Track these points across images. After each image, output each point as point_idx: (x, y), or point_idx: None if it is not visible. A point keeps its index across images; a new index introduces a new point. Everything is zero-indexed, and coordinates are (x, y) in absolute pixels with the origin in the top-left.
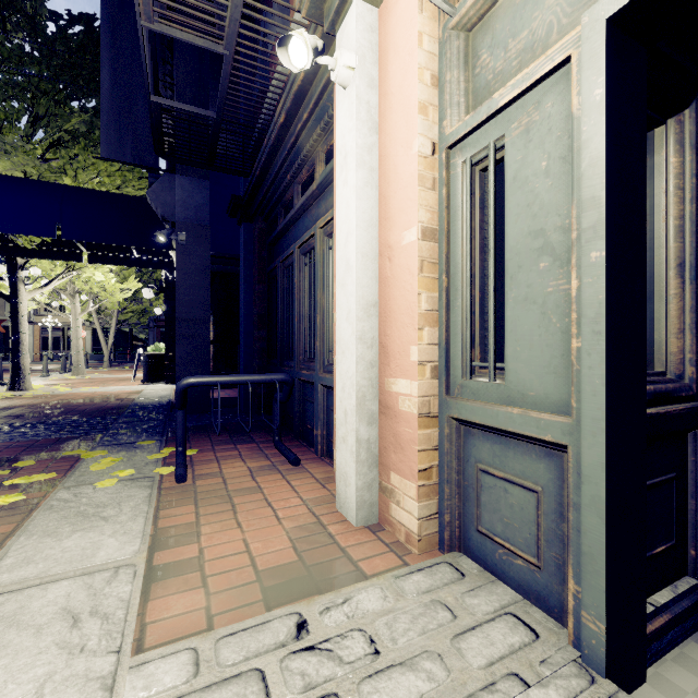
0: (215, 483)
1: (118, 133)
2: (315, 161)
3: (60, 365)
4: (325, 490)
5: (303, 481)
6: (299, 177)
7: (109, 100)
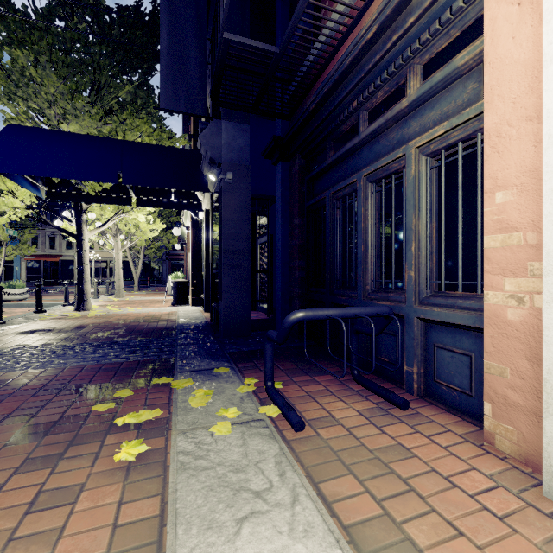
0: (336, 433)
1: (174, 86)
2: (407, 77)
3: (101, 289)
4: (487, 455)
5: (441, 436)
6: (369, 102)
7: (167, 57)
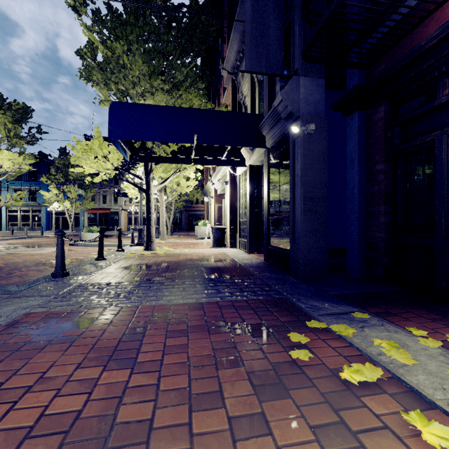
0: None
1: (256, 50)
2: None
3: None
4: None
5: None
6: None
7: (250, 25)
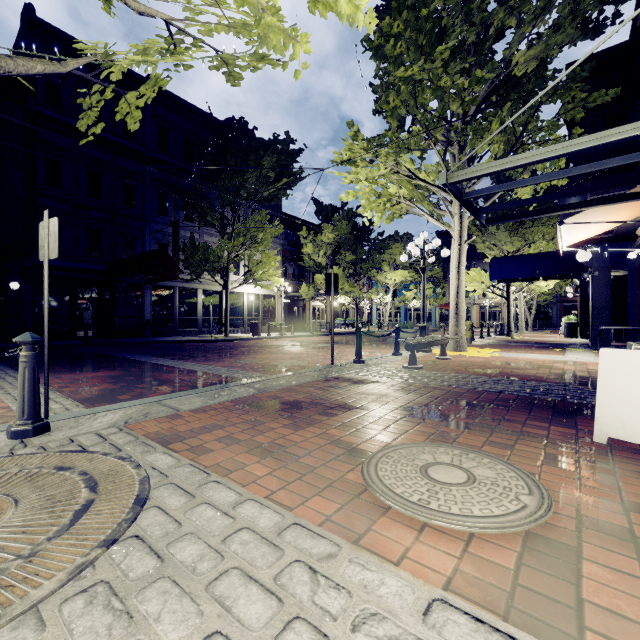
0: None
1: None
2: None
3: None
4: None
5: None
6: None
7: None
